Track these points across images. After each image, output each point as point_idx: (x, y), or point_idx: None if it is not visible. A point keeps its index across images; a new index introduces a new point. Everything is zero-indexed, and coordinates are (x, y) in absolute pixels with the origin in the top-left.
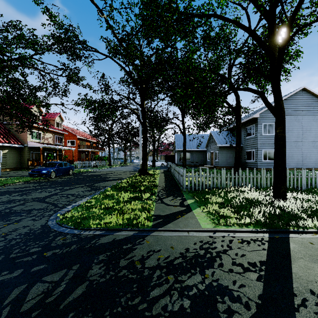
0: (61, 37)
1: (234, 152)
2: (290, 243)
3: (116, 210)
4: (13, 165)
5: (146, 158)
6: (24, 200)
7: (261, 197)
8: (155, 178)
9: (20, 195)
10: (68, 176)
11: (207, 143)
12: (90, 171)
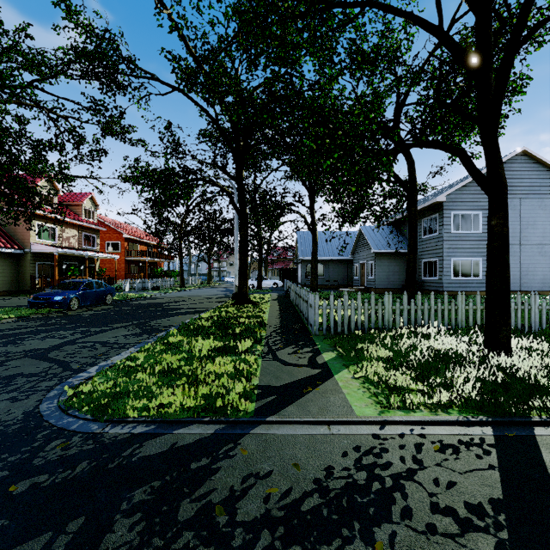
0: (87, 47)
1: (402, 263)
2: (541, 450)
3: (184, 377)
4: (4, 286)
5: (246, 273)
6: (6, 355)
7: (462, 346)
8: (262, 310)
9: (1, 344)
10: (103, 306)
11: (355, 247)
12: (146, 297)
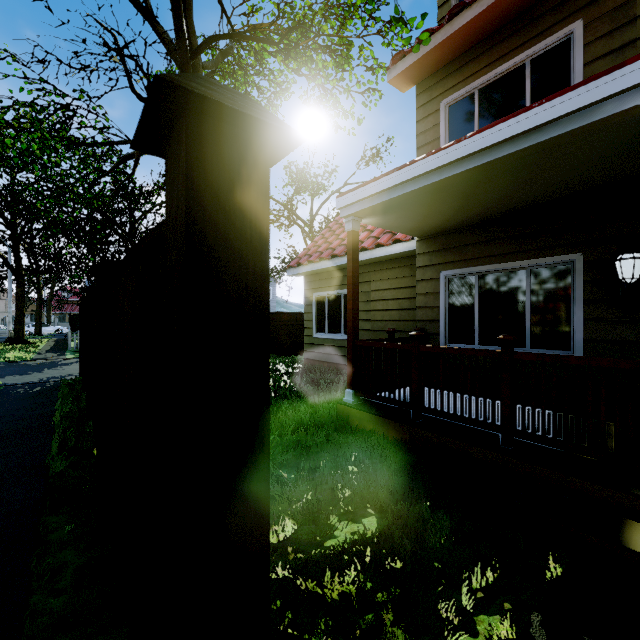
0: None
1: None
2: None
3: None
4: None
5: (23, 321)
6: None
7: None
8: (38, 345)
9: None
10: None
11: None
12: None
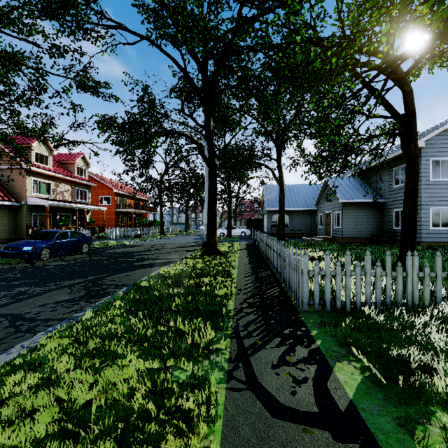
0: None
1: (370, 212)
2: None
3: None
4: (3, 234)
5: (214, 223)
6: None
7: None
8: (230, 263)
9: None
10: (78, 254)
11: (319, 198)
12: (125, 245)
